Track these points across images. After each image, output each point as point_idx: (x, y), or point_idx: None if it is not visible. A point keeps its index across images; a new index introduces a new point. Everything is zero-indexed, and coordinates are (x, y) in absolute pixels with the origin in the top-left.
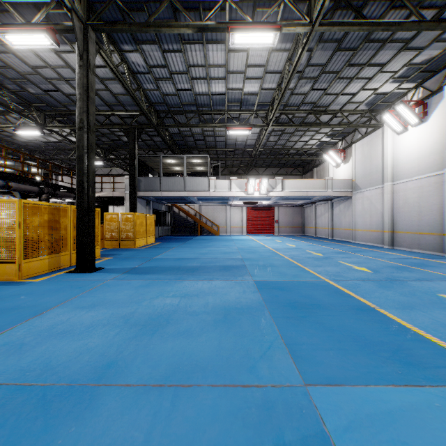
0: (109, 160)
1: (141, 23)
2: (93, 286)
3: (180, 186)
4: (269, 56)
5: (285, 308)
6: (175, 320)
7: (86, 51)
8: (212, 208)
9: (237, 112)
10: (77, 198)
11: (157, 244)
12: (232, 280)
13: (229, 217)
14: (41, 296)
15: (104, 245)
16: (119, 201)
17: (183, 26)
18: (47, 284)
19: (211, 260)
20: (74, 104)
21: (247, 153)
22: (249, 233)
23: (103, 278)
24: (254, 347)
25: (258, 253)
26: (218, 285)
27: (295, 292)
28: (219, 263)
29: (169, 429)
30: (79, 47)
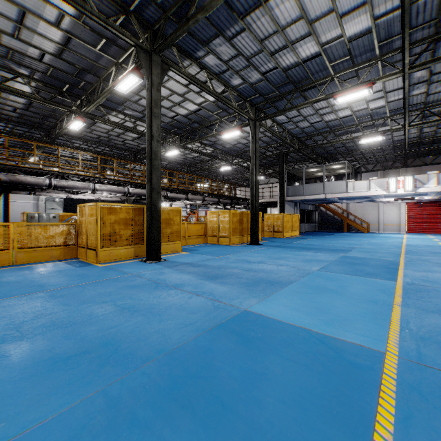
0: (267, 174)
1: (281, 110)
2: (257, 249)
3: (320, 190)
4: (383, 85)
5: (341, 262)
6: (286, 259)
7: (254, 134)
8: (361, 206)
9: (369, 122)
10: (250, 208)
11: (300, 236)
12: (329, 254)
13: (382, 214)
14: (240, 249)
15: (263, 235)
16: (274, 204)
17: (304, 104)
18: (240, 247)
19: (329, 246)
20: (247, 147)
21: (399, 147)
22: (409, 231)
23: (262, 247)
24: (309, 265)
25: (381, 246)
26: (318, 254)
27: (361, 260)
28: (334, 248)
29: (273, 267)
30: (251, 134)
